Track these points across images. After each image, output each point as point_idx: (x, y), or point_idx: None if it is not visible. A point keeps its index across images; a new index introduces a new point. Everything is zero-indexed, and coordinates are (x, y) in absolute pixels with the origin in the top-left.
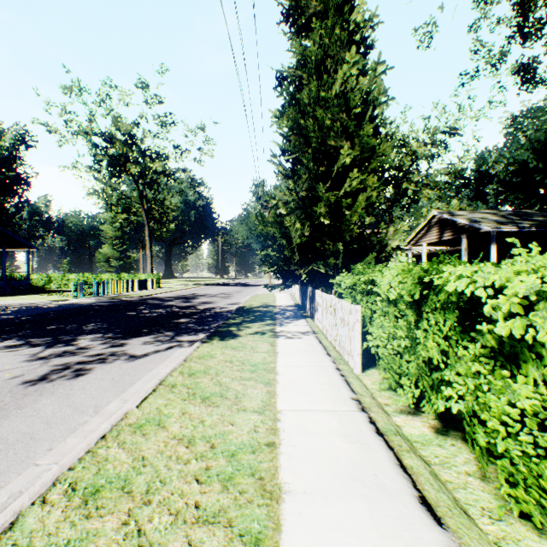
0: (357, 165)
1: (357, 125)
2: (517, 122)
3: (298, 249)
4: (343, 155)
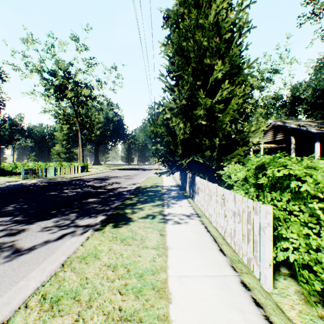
0: (226, 79)
1: (226, 49)
2: (322, 62)
3: (181, 145)
4: (216, 70)
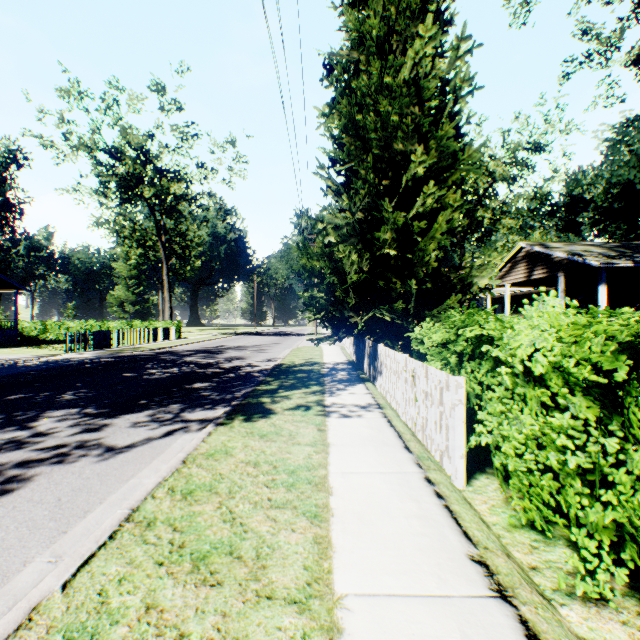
0: (433, 177)
1: (432, 124)
2: (622, 133)
3: (354, 290)
4: (414, 162)
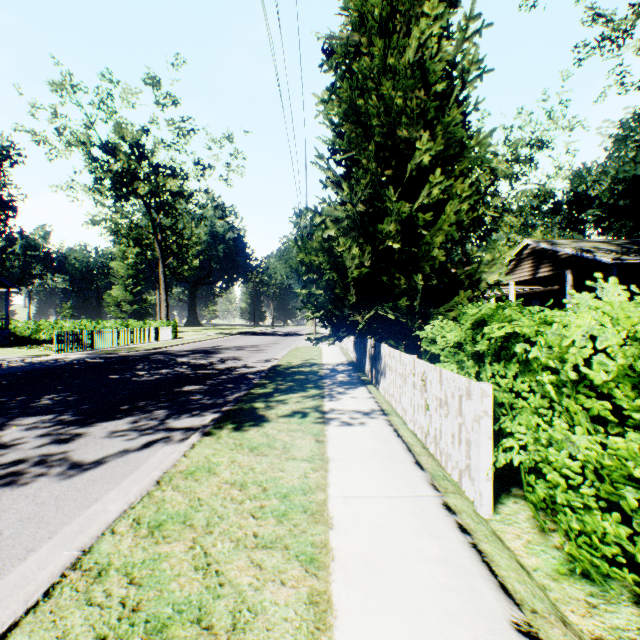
0: (439, 166)
1: (438, 110)
2: (628, 128)
3: (355, 287)
4: (419, 150)
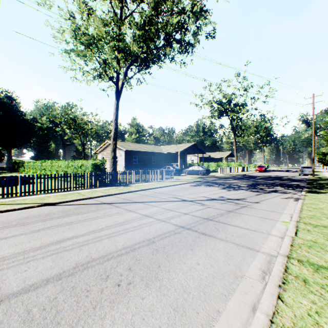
0: None
1: None
2: None
3: (327, 159)
4: None
